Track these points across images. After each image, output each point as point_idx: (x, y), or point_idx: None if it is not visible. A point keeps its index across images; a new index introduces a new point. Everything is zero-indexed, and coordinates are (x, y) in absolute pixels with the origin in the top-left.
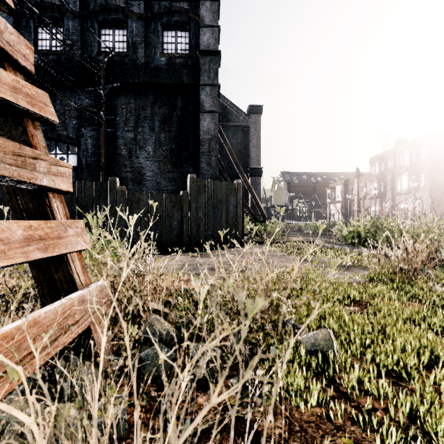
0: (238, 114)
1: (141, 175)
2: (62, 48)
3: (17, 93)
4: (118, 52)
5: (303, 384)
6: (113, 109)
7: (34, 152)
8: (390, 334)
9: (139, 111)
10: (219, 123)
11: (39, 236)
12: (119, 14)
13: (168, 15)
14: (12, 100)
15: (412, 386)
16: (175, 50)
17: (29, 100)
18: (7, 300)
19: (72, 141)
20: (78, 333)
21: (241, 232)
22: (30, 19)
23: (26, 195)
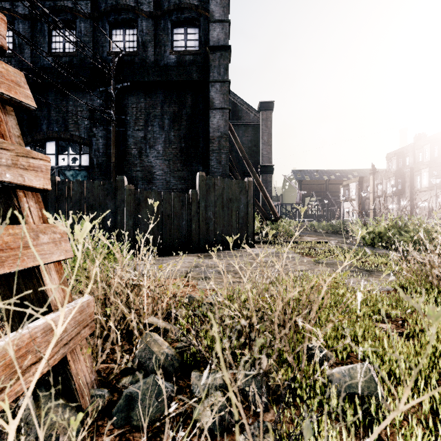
0: (249, 111)
1: (151, 174)
2: (75, 49)
3: None
4: (128, 51)
5: None
6: (123, 109)
7: None
8: None
9: (149, 110)
10: (229, 121)
11: None
12: (129, 14)
13: (177, 12)
14: None
15: None
16: (184, 48)
17: None
18: None
19: (84, 141)
20: (41, 373)
21: (252, 231)
22: (44, 23)
23: None
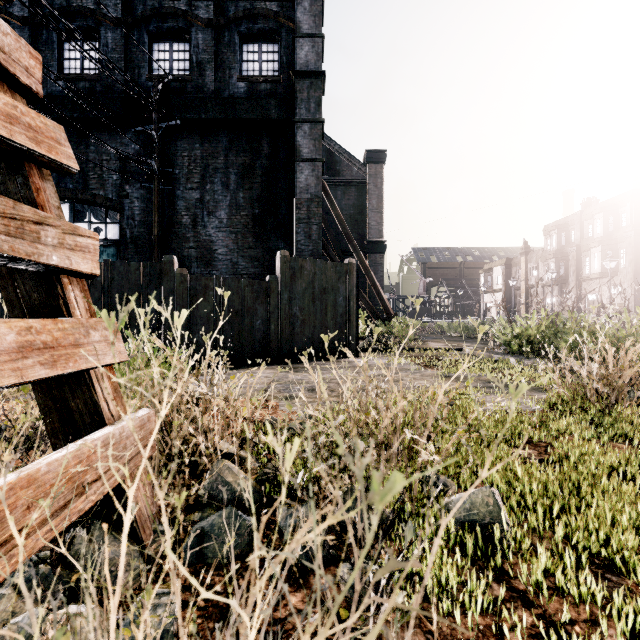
0: (351, 163)
1: (210, 253)
2: (98, 71)
3: (13, 123)
4: (177, 75)
5: (454, 577)
6: (170, 158)
7: (37, 214)
8: (589, 495)
9: (208, 160)
10: (323, 177)
11: (43, 343)
12: (179, 21)
13: (249, 21)
14: (4, 133)
15: (628, 582)
16: (259, 72)
17: (32, 135)
18: (7, 437)
19: (112, 204)
20: (102, 493)
21: (355, 334)
22: (52, 31)
23: (27, 281)
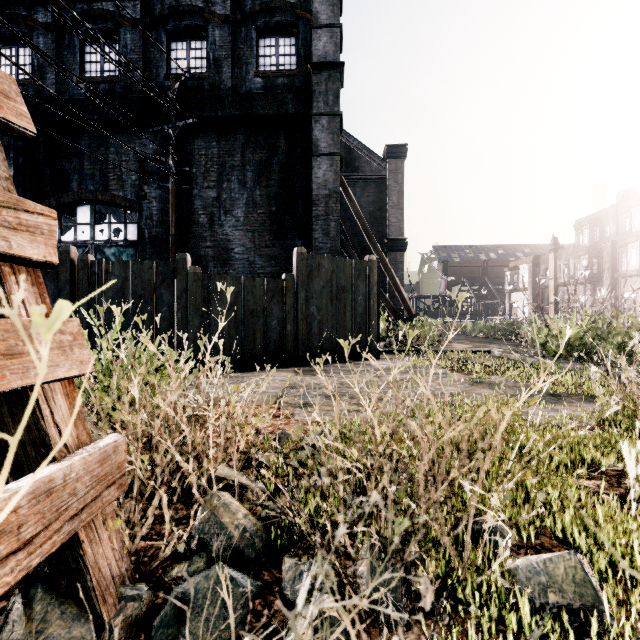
0: (370, 159)
1: (226, 252)
2: (118, 72)
3: None
4: (194, 73)
5: None
6: (187, 157)
7: None
8: None
9: (224, 158)
10: (341, 174)
11: None
12: (196, 19)
13: (265, 15)
14: None
15: None
16: (275, 67)
17: None
18: None
19: (131, 204)
20: (28, 568)
21: (376, 335)
22: (74, 35)
23: None
